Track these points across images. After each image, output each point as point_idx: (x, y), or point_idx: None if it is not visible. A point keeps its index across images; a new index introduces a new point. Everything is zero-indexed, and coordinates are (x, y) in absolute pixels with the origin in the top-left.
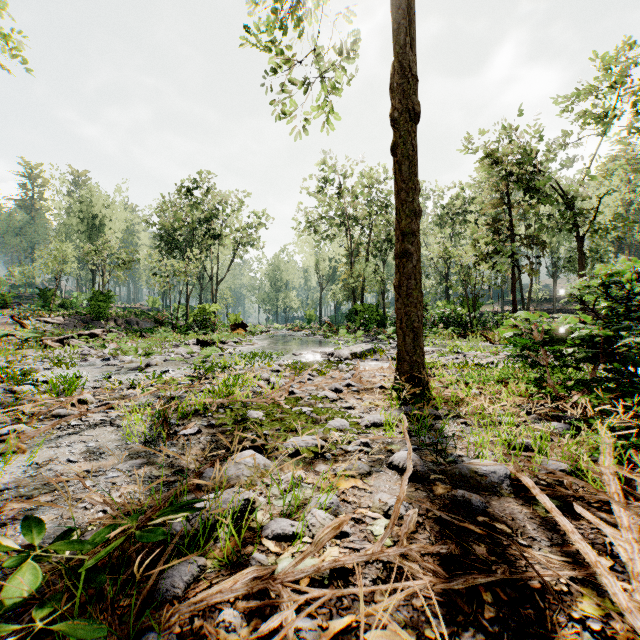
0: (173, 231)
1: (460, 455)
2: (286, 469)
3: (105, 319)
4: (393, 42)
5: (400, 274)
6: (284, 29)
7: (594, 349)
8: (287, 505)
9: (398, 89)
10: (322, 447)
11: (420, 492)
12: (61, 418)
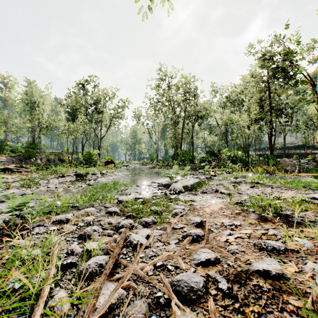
0: (75, 109)
1: None
2: None
3: (35, 158)
4: None
5: None
6: None
7: None
8: None
9: None
10: None
11: None
12: None
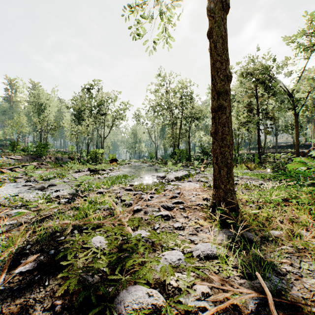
0: (81, 111)
1: None
2: None
3: (44, 157)
4: None
5: (216, 123)
6: None
7: None
8: None
9: None
10: (158, 308)
11: None
12: None
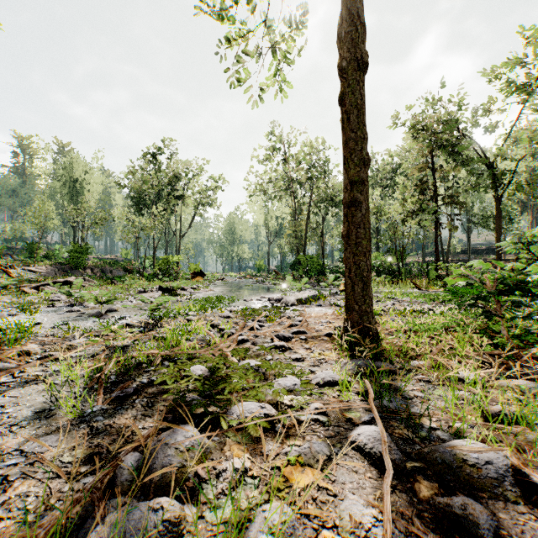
0: (142, 192)
1: (432, 427)
2: (227, 450)
3: (83, 268)
4: None
5: (349, 223)
6: None
7: None
8: (224, 522)
9: (347, 37)
10: (271, 417)
11: (399, 494)
12: None
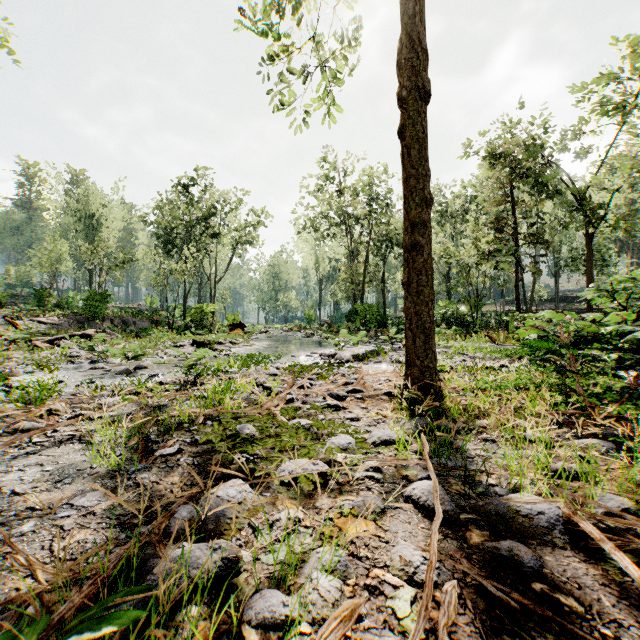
0: (171, 230)
1: (491, 484)
2: (280, 504)
3: (101, 319)
4: (402, 10)
5: (409, 269)
6: (282, 8)
7: (635, 354)
8: (279, 563)
9: (407, 63)
10: (324, 474)
11: (450, 541)
12: (25, 432)
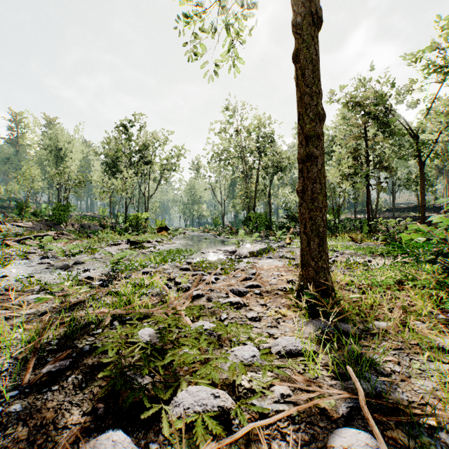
0: (116, 159)
1: (432, 426)
2: None
3: (65, 224)
4: None
5: (304, 178)
6: None
7: None
8: None
9: None
10: (226, 411)
11: None
12: None
